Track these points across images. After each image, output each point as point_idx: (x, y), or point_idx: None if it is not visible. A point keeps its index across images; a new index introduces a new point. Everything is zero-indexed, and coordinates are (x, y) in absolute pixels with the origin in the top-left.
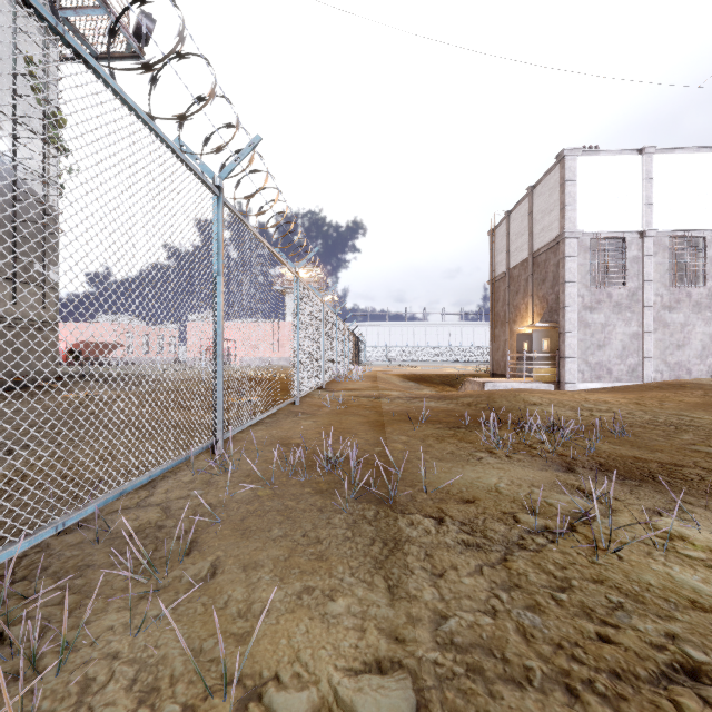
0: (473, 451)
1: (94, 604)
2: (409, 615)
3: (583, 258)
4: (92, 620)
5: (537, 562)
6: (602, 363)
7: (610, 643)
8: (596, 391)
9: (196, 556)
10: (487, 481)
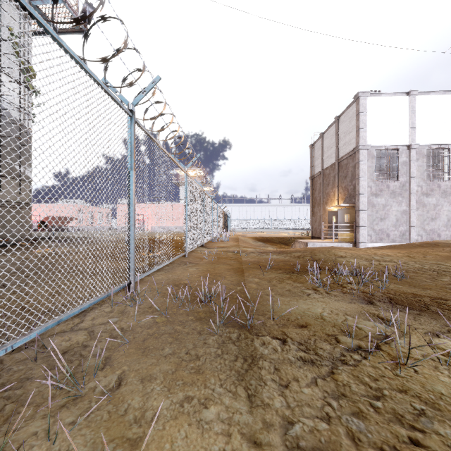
0: (303, 289)
1: (25, 412)
2: (264, 422)
3: (371, 162)
4: (22, 426)
5: (356, 375)
6: (383, 230)
7: (420, 446)
8: (380, 248)
9: (107, 370)
10: (315, 311)
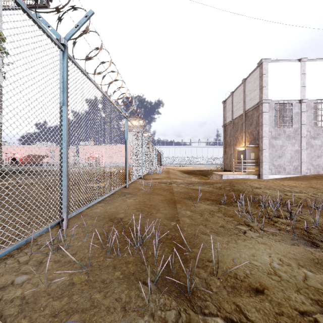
0: (236, 224)
1: None
2: None
3: (271, 113)
4: None
5: None
6: (281, 165)
7: None
8: (282, 179)
9: None
10: (262, 260)
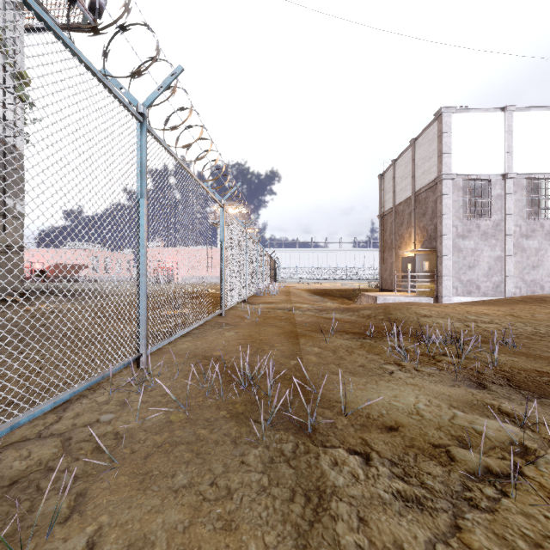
0: (382, 364)
1: None
2: None
3: (457, 196)
4: None
5: (500, 533)
6: (472, 280)
7: None
8: (471, 303)
9: (73, 525)
10: (405, 401)
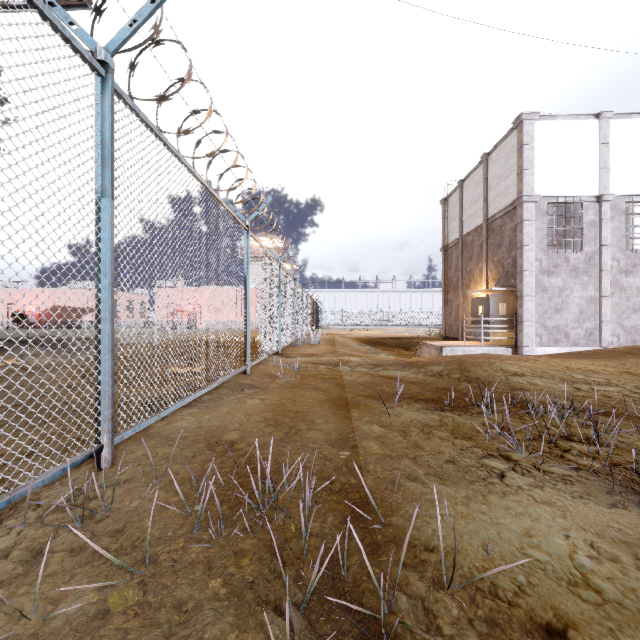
0: (482, 457)
1: None
2: None
3: (541, 222)
4: None
5: None
6: (559, 327)
7: None
8: (563, 356)
9: None
10: (550, 547)
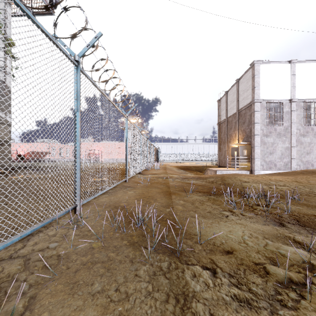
0: (221, 211)
1: None
2: None
3: (263, 112)
4: None
5: None
6: (272, 161)
7: None
8: (271, 174)
9: None
10: (236, 234)
